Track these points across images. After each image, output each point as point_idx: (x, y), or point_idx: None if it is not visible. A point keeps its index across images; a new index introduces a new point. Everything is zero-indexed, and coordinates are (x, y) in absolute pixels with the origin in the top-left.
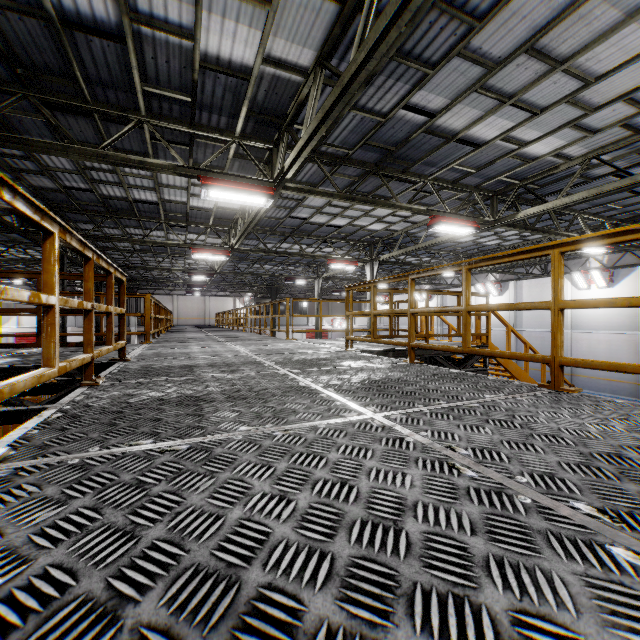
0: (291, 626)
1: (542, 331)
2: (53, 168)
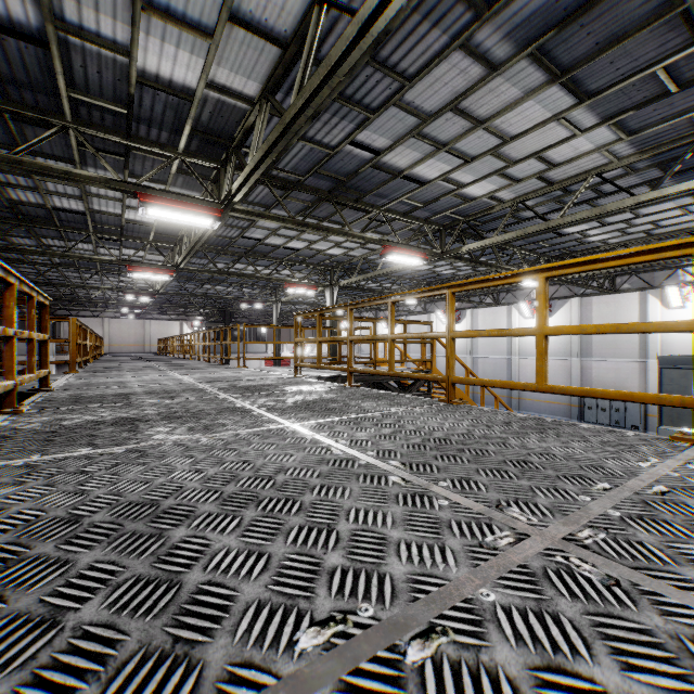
0: (187, 515)
1: (495, 358)
2: None
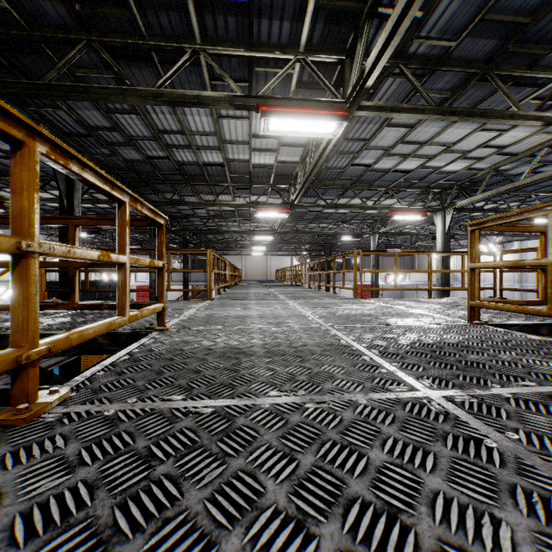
0: None
1: None
2: (135, 137)
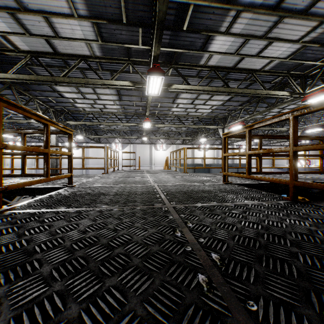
0: None
1: (98, 166)
2: None
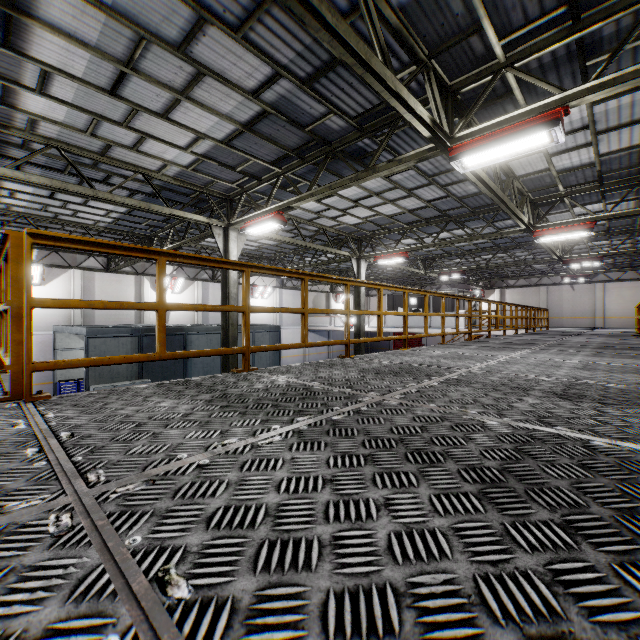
0: (573, 367)
1: None
2: None
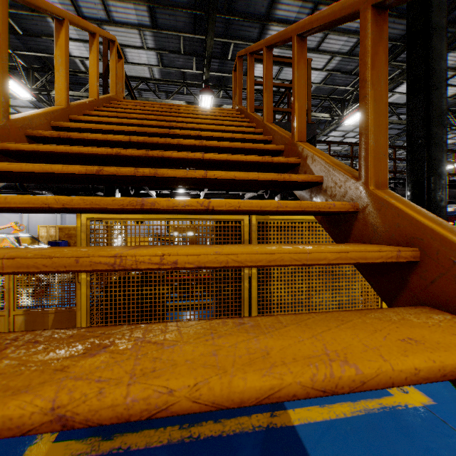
0: None
1: None
2: None
